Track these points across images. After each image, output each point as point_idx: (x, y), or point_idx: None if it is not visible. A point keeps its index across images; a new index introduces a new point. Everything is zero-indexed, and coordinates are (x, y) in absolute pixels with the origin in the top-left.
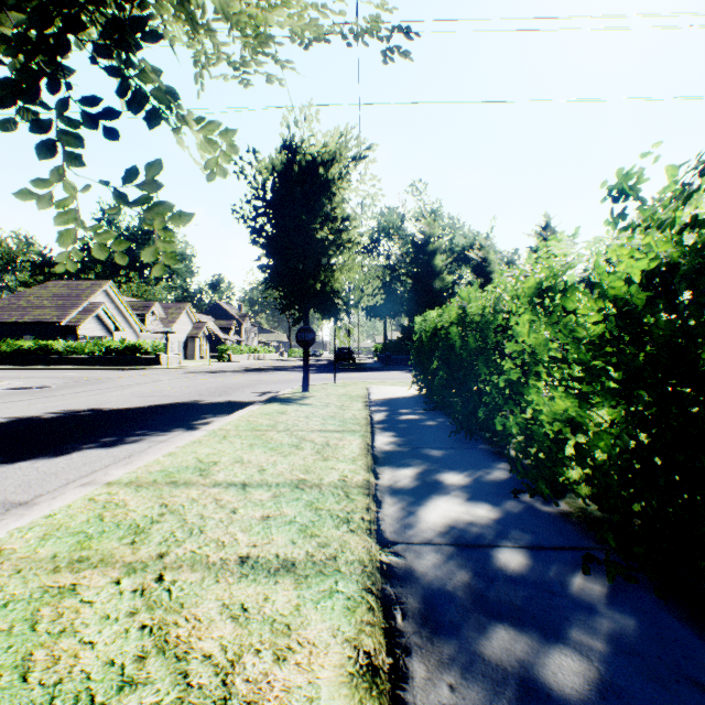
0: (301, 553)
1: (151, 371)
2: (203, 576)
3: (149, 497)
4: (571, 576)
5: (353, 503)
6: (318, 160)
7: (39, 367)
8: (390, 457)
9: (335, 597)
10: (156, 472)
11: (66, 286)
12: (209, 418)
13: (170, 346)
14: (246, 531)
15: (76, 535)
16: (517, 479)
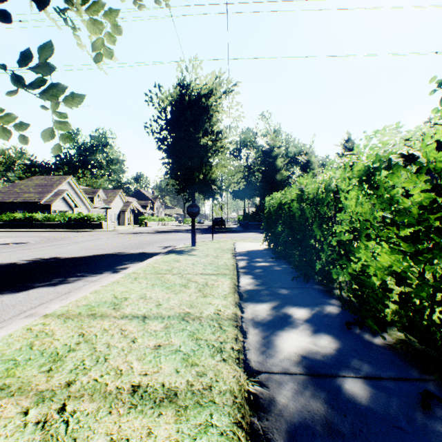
0: (182, 382)
1: (96, 233)
2: (98, 407)
3: (72, 327)
4: (412, 410)
5: (224, 334)
6: (201, 93)
7: (26, 230)
8: (251, 295)
9: (209, 433)
10: (82, 306)
11: (44, 179)
12: (128, 264)
13: (109, 217)
14: (140, 360)
15: (6, 363)
16: (346, 313)
